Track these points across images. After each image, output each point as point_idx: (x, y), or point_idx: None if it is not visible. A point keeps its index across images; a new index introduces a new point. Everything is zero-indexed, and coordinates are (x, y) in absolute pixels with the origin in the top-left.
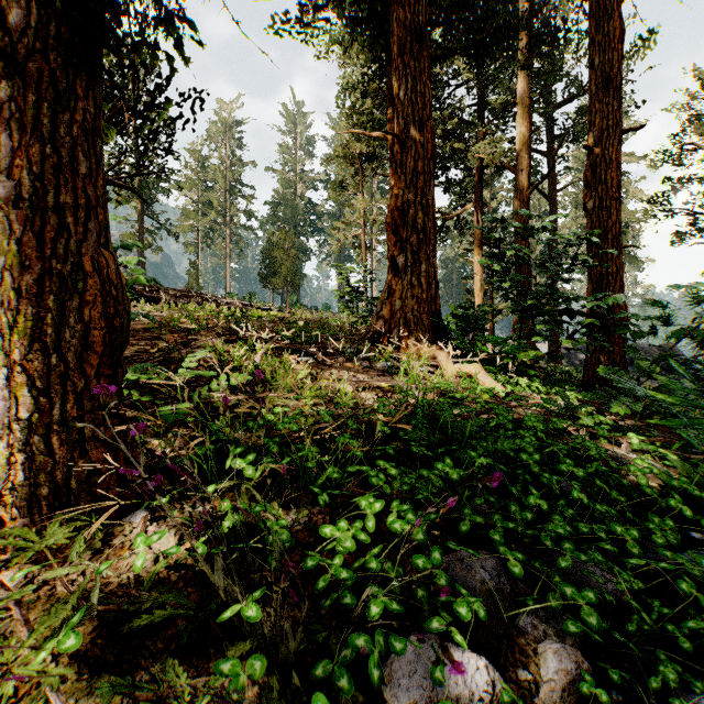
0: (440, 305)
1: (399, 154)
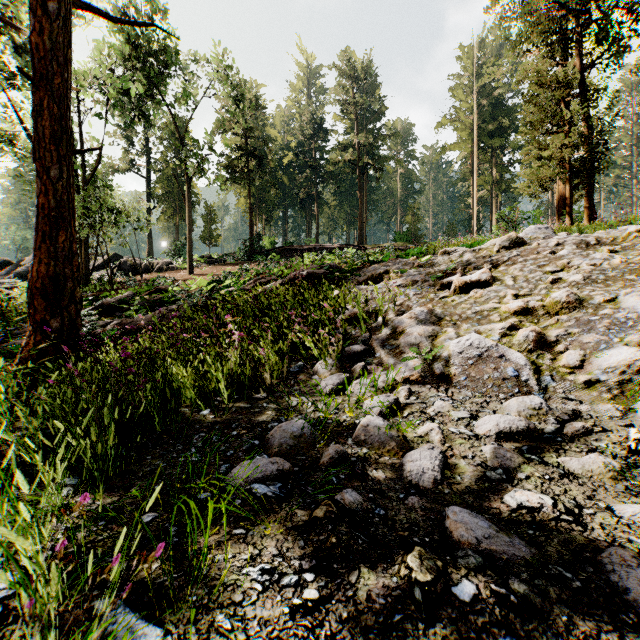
0: None
1: None
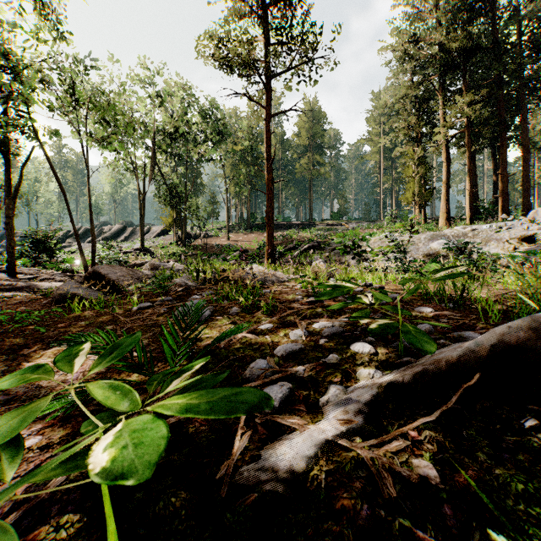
0: (477, 211)
1: None
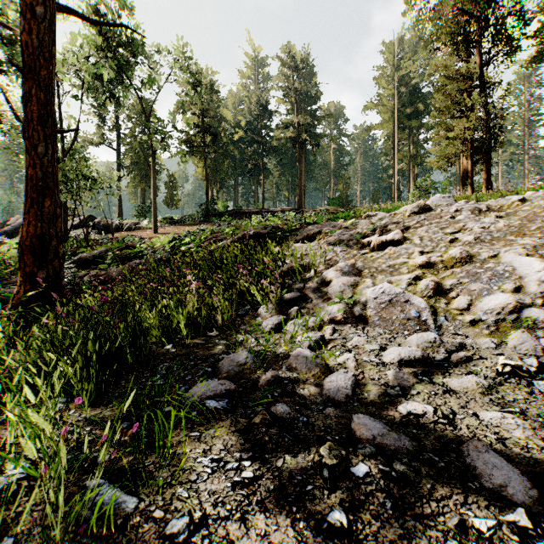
0: None
1: None
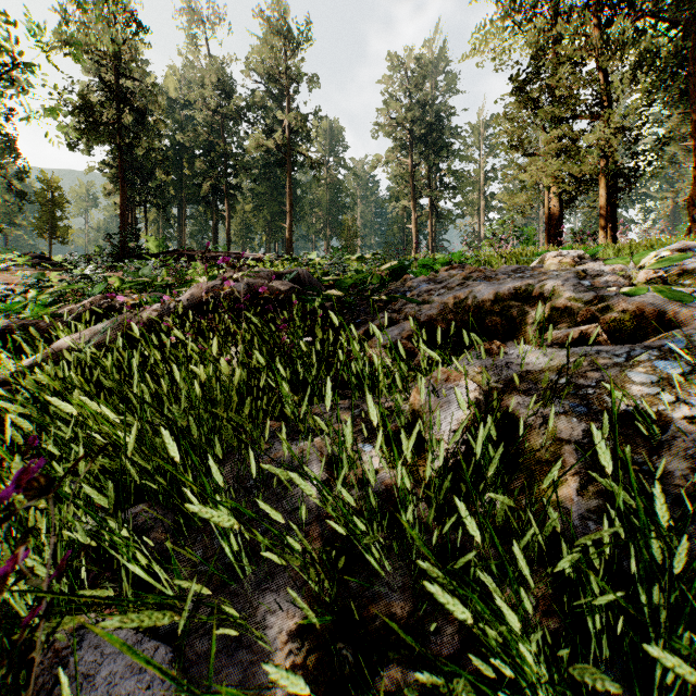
0: None
1: (694, 172)
